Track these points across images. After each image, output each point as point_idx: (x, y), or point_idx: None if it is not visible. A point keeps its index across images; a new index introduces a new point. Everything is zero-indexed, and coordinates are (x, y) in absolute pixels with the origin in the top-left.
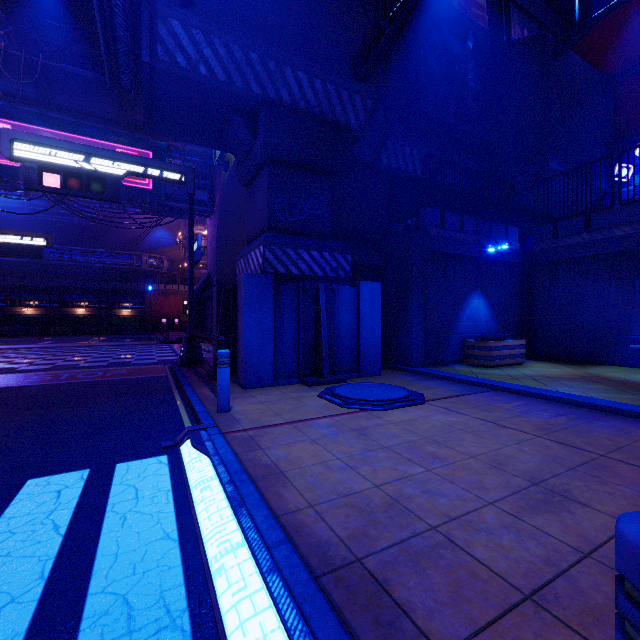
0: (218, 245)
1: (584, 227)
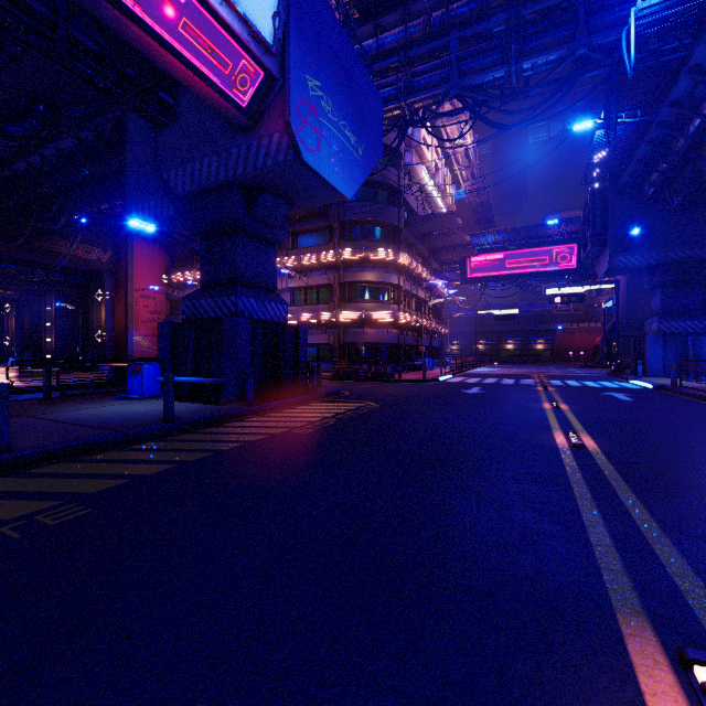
0: (627, 296)
1: None
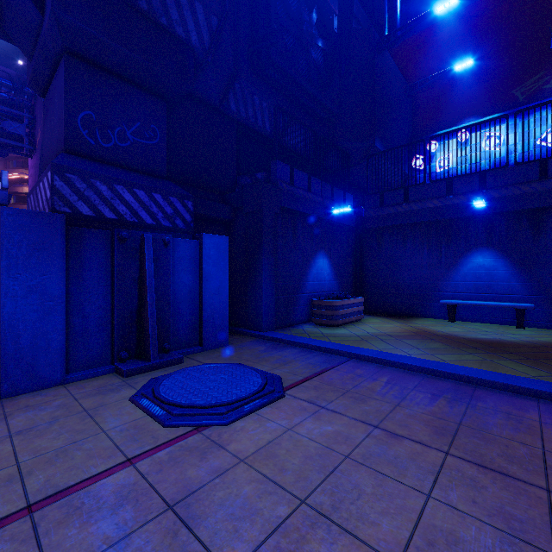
0: None
1: (404, 199)
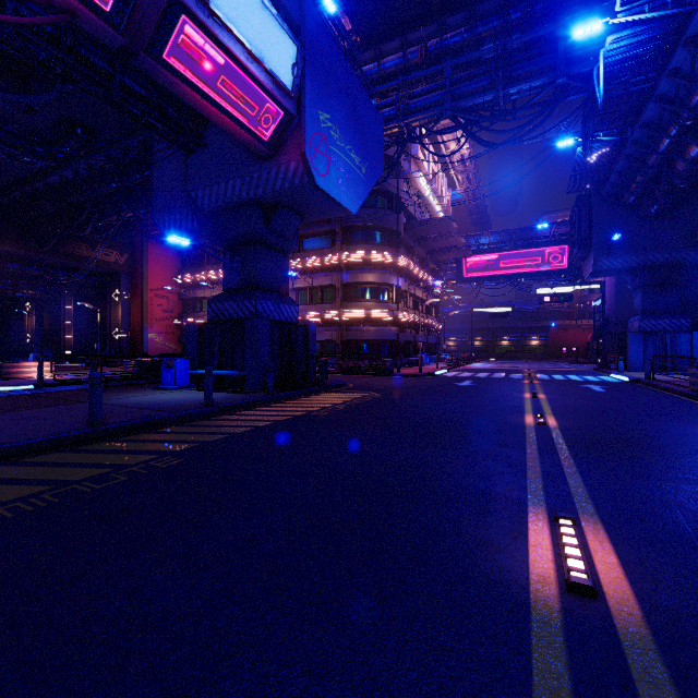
0: (616, 295)
1: None
